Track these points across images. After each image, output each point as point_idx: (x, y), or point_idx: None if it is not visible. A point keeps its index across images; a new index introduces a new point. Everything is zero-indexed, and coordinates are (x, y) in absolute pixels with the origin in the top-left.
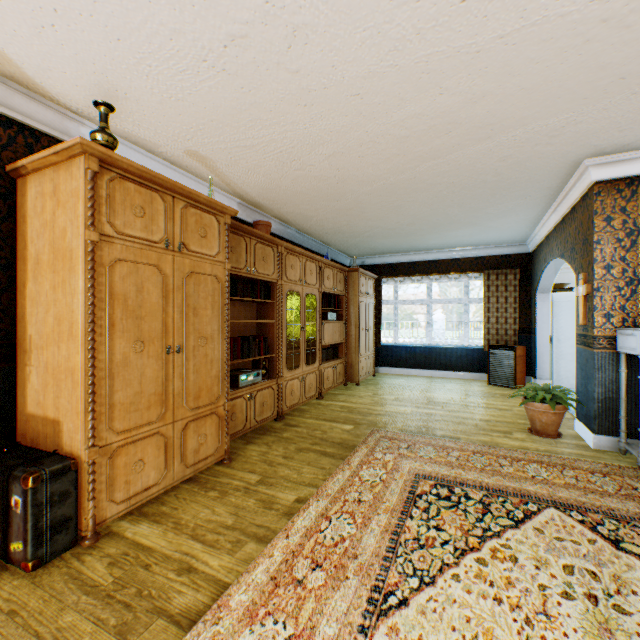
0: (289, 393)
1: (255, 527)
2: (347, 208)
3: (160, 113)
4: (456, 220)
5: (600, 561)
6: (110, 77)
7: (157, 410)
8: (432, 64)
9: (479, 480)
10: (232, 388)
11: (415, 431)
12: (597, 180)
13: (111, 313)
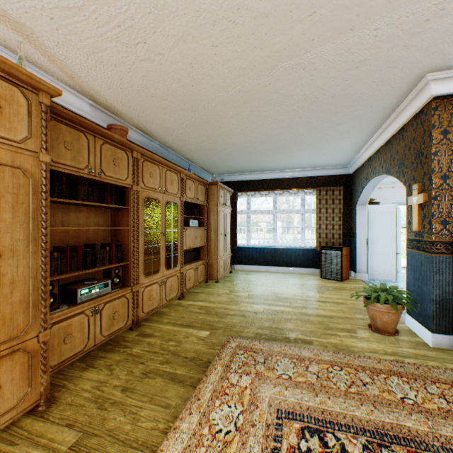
0: (147, 299)
1: None
2: (205, 120)
3: None
4: (300, 141)
5: None
6: None
7: None
8: None
9: (349, 413)
10: (70, 304)
11: (269, 335)
12: (436, 95)
13: None
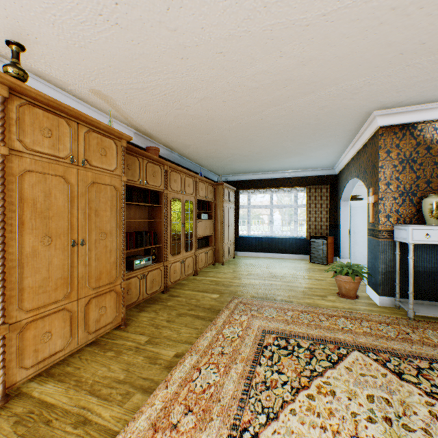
0: (173, 272)
1: (142, 380)
2: (215, 139)
3: (67, 57)
4: (289, 151)
5: (390, 390)
6: (21, 22)
7: (63, 291)
8: (275, 32)
9: (306, 332)
10: (129, 270)
11: (262, 297)
12: (381, 125)
13: (21, 214)
